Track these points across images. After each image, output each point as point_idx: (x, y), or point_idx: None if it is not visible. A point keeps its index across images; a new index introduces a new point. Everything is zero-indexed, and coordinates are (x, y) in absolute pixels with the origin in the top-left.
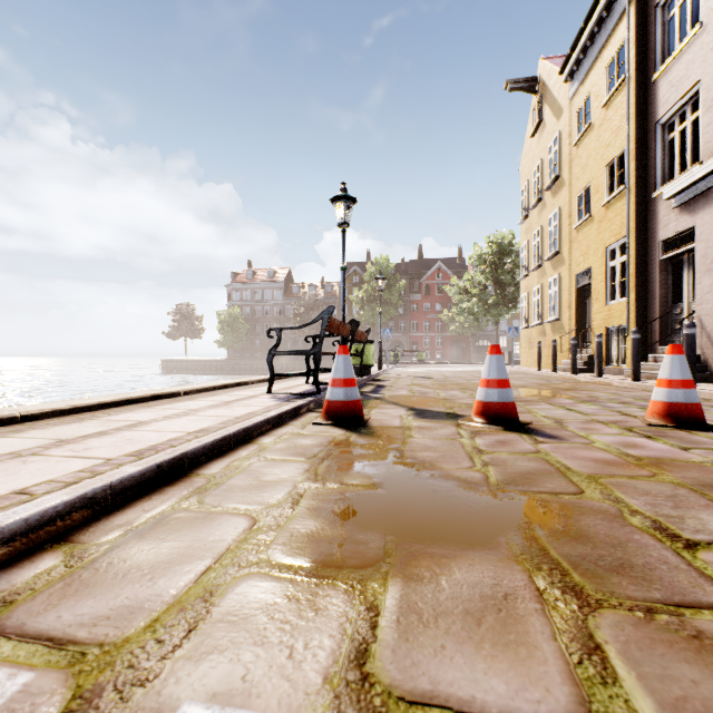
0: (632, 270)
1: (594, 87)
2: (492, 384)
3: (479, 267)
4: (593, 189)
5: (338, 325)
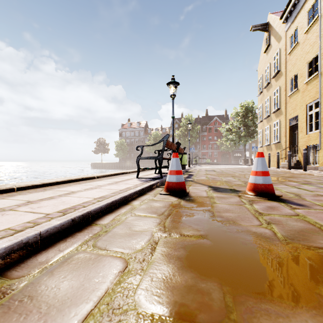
0: (322, 115)
1: (299, 23)
2: (259, 174)
3: (236, 118)
4: (299, 76)
5: (170, 144)
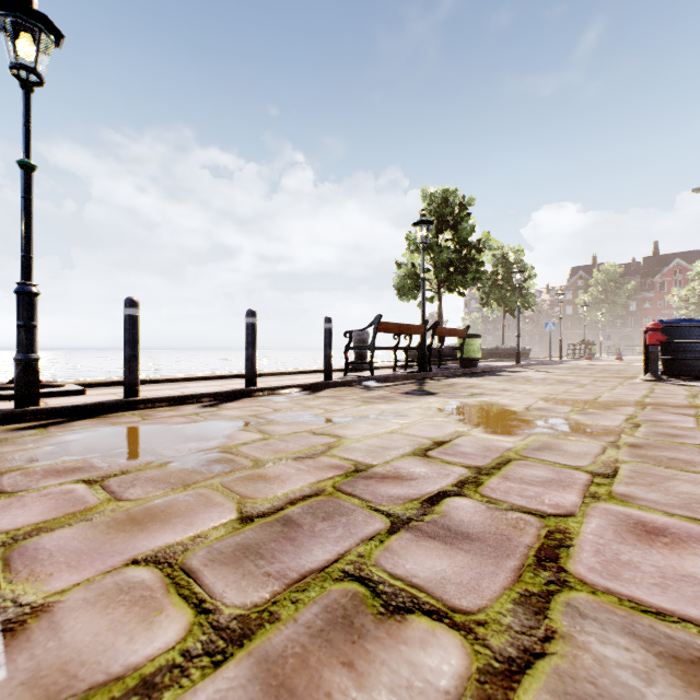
0: None
1: None
2: (617, 355)
3: (698, 281)
4: None
5: (584, 343)
